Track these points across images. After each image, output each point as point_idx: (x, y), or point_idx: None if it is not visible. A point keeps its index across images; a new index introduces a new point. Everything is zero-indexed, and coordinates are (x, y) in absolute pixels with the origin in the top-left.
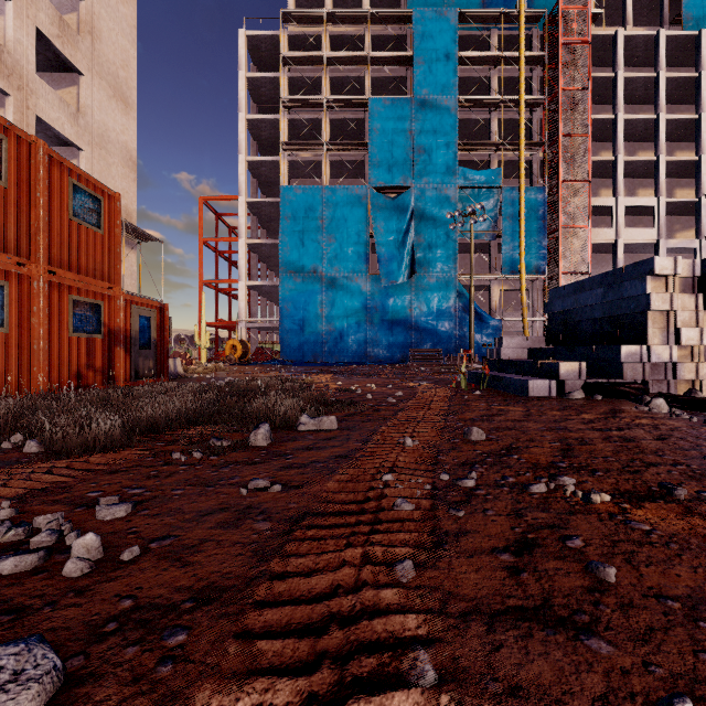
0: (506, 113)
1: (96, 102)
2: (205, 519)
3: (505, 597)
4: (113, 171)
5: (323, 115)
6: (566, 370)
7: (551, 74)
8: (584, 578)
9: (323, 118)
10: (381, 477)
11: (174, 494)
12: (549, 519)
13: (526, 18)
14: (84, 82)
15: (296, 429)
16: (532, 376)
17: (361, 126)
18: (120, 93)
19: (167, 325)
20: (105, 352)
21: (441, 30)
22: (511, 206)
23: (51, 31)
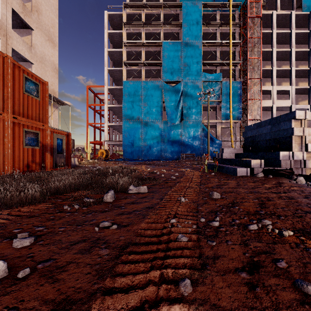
0: (223, 48)
1: (39, 42)
2: (73, 247)
3: (250, 308)
4: (47, 73)
5: (142, 49)
6: (254, 163)
7: (243, 31)
8: (295, 292)
9: (142, 50)
10: (169, 220)
11: (59, 230)
12: (263, 247)
13: (232, 6)
14: (34, 33)
15: (127, 192)
16: (238, 166)
17: (159, 54)
18: (51, 38)
19: (70, 143)
20: (40, 155)
21: (195, 11)
22: (226, 90)
23: (19, 10)
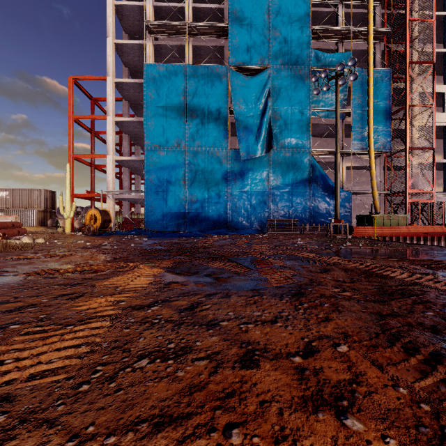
0: None
1: None
2: None
3: None
4: None
5: (186, 2)
6: None
7: None
8: None
9: (186, 5)
10: None
11: None
12: None
13: None
14: None
15: None
16: None
17: (221, 18)
18: None
19: None
20: None
21: None
22: (360, 87)
23: None
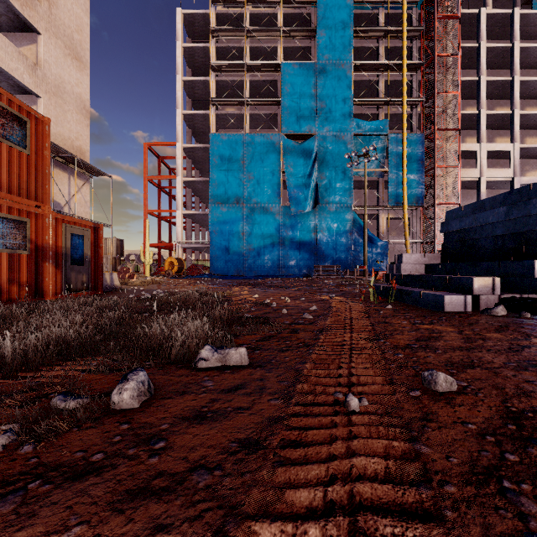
0: (391, 76)
1: (53, 57)
2: None
3: None
4: (68, 117)
5: (244, 77)
6: (479, 284)
7: (427, 43)
8: None
9: (244, 79)
10: None
11: None
12: None
13: None
14: (41, 40)
15: (194, 366)
16: (439, 290)
17: (274, 86)
18: (75, 52)
19: (101, 243)
20: (32, 267)
21: (339, 8)
22: (395, 150)
23: None
